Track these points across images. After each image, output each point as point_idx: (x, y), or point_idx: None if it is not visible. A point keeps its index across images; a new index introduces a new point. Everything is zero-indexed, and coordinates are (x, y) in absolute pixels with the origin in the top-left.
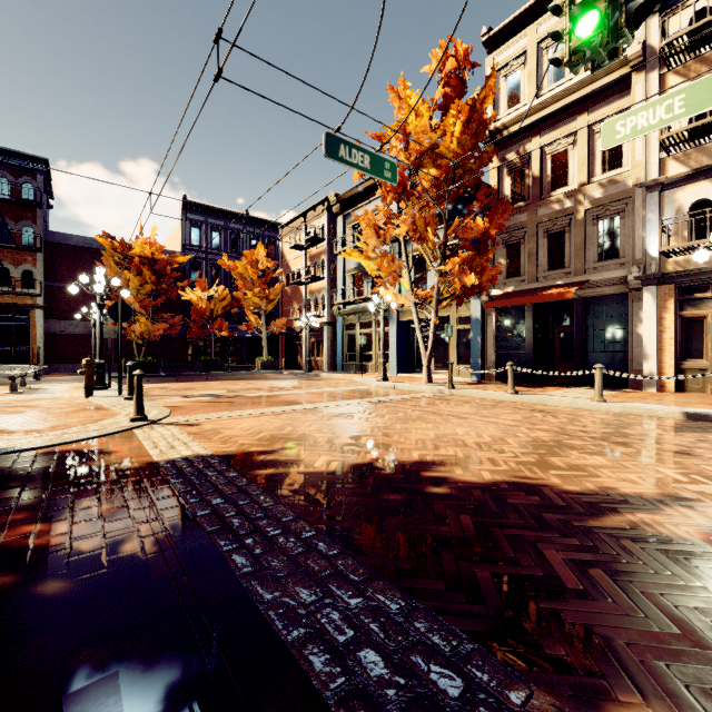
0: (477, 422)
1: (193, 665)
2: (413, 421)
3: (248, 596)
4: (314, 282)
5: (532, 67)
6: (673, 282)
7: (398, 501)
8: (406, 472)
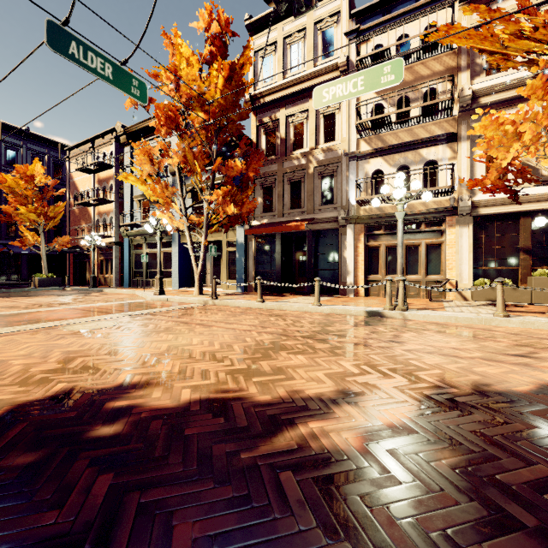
0: (219, 329)
1: None
2: (157, 333)
3: None
4: (102, 204)
5: (280, 55)
6: (363, 222)
7: (23, 466)
8: (88, 405)
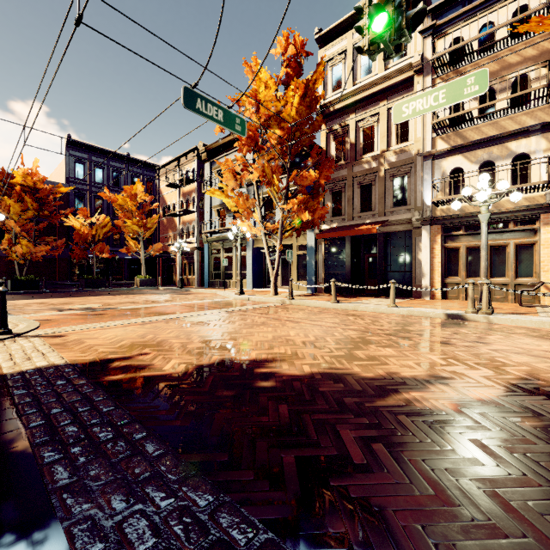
0: (307, 325)
1: None
2: (257, 326)
3: (53, 514)
4: (186, 214)
5: (350, 62)
6: (440, 223)
7: (230, 396)
8: (243, 369)
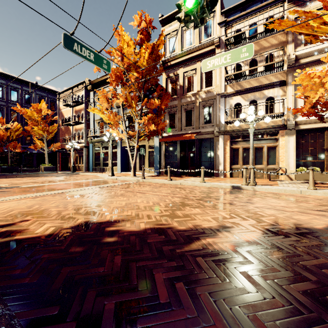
0: (150, 195)
1: None
2: (117, 196)
3: None
4: (77, 124)
5: (179, 37)
6: (229, 134)
7: (80, 251)
8: (97, 229)
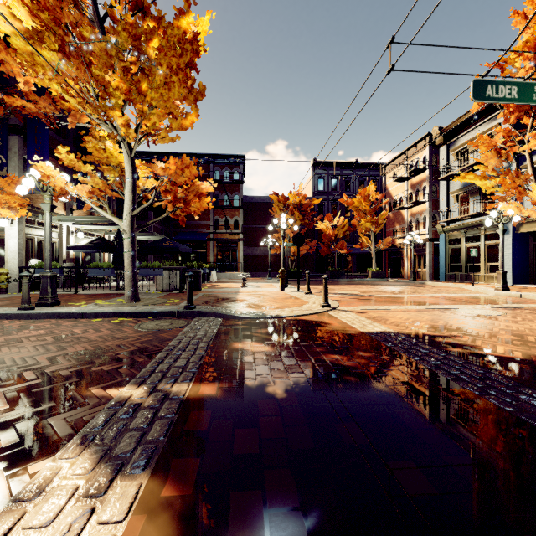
0: None
1: (530, 453)
2: None
3: (533, 426)
4: (415, 206)
5: None
6: None
7: None
8: None
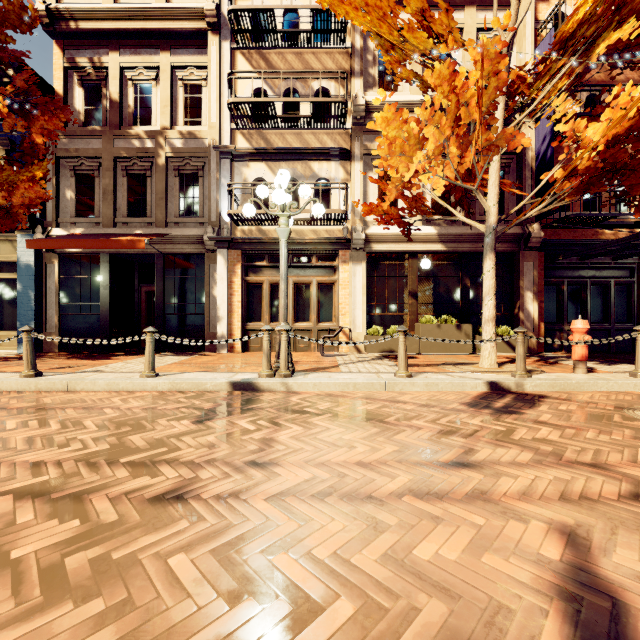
0: None
1: None
2: None
3: None
4: None
5: None
6: (240, 248)
7: None
8: None
